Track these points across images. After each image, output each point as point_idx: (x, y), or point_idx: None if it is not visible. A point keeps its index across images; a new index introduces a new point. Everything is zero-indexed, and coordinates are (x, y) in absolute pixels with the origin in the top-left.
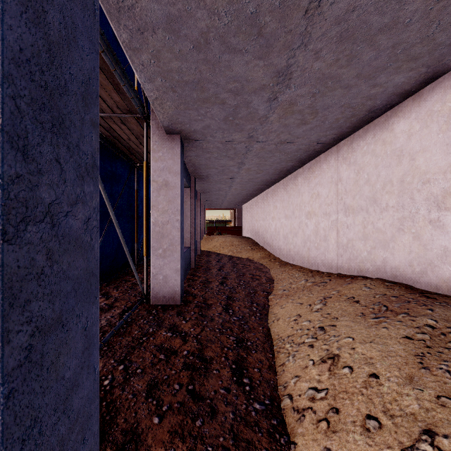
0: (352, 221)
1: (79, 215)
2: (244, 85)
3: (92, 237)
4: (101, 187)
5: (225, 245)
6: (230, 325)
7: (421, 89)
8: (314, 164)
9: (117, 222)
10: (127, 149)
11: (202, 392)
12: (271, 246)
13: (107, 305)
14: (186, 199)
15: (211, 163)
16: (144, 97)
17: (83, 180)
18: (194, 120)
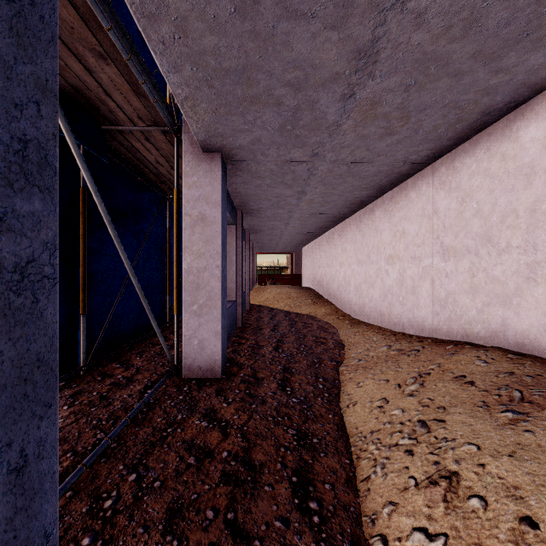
0: (454, 267)
1: (0, 255)
2: (309, 74)
3: (39, 297)
4: (106, 220)
5: (281, 298)
6: (288, 410)
7: None
8: (398, 192)
9: (132, 268)
10: (155, 176)
11: (248, 526)
12: (339, 299)
13: (125, 378)
14: (231, 239)
15: (262, 193)
16: (174, 103)
17: (11, 188)
18: (239, 131)
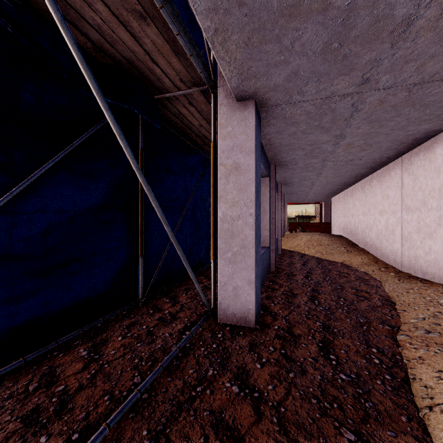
0: None
1: None
2: None
3: None
4: (133, 165)
5: (311, 244)
6: (337, 392)
7: None
8: None
9: (163, 216)
10: (200, 139)
11: None
12: (378, 249)
13: (170, 314)
14: (264, 190)
15: (295, 142)
16: (210, 59)
17: None
18: (273, 66)
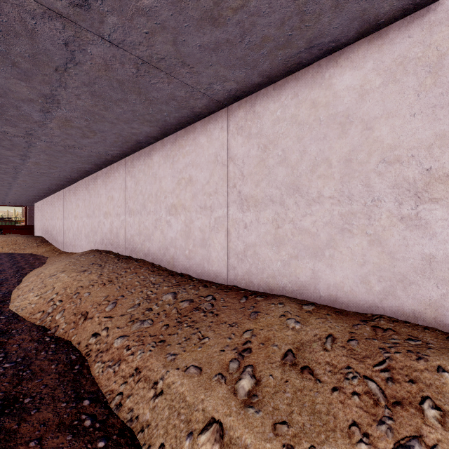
0: (89, 222)
1: None
2: (1, 154)
3: None
4: None
5: (6, 244)
6: None
7: (102, 169)
8: (77, 185)
9: None
10: None
11: None
12: (57, 241)
13: None
14: None
15: None
16: None
17: None
18: None
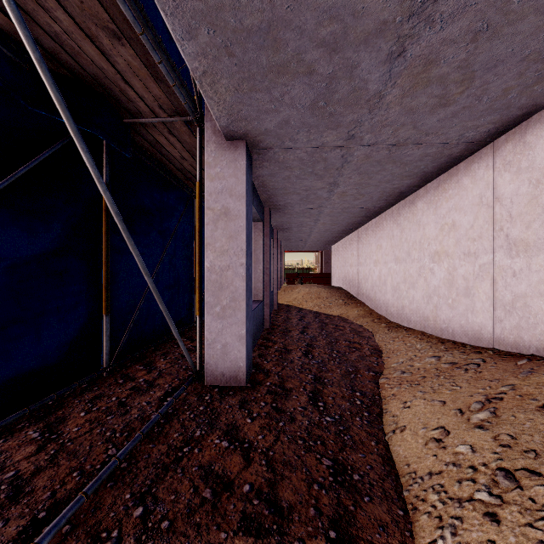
0: (525, 265)
1: None
2: (349, 27)
3: None
4: (112, 211)
5: (310, 298)
6: (321, 432)
7: None
8: (446, 180)
9: (145, 267)
10: (181, 173)
11: None
12: (373, 300)
13: (146, 382)
14: (258, 236)
15: (290, 186)
16: (195, 89)
17: None
18: (264, 112)
